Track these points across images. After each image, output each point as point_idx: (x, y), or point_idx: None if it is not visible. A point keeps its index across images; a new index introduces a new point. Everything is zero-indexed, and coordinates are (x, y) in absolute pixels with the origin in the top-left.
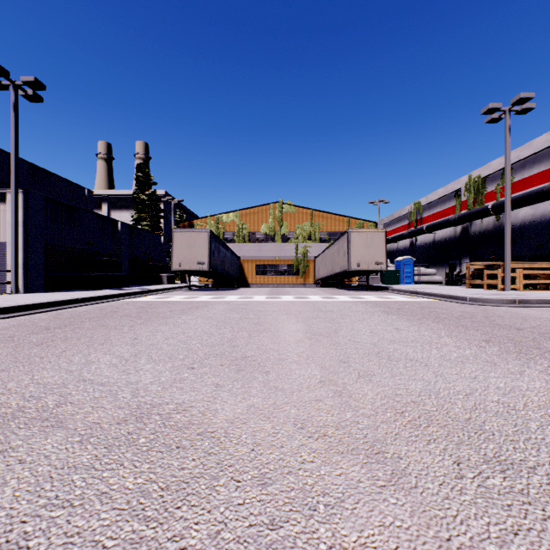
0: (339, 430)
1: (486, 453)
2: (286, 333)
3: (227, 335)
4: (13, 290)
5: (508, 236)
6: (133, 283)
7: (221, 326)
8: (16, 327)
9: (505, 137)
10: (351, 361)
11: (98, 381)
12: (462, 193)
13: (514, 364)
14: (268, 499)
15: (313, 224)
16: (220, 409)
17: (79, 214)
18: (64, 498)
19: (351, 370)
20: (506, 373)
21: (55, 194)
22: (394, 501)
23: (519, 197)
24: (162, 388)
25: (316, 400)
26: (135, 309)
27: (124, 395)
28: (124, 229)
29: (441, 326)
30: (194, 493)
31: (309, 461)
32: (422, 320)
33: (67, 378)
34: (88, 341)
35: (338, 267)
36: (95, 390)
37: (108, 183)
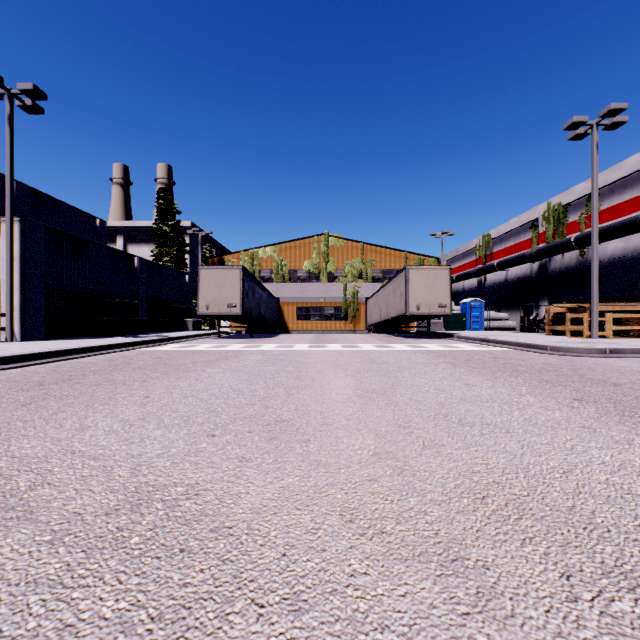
0: (400, 525)
1: (604, 560)
2: (332, 390)
3: (259, 392)
4: (8, 337)
5: (595, 274)
6: (153, 329)
7: (253, 382)
8: (3, 383)
9: (592, 157)
10: (413, 426)
11: (90, 453)
12: (540, 224)
13: (618, 431)
14: (302, 637)
15: (364, 260)
16: (244, 493)
17: (88, 247)
18: (10, 634)
19: (413, 439)
20: (611, 442)
21: (61, 225)
22: (483, 639)
23: (607, 227)
24: (171, 464)
25: (370, 481)
26: (151, 360)
27: (120, 473)
28: (141, 265)
29: (520, 381)
30: (197, 626)
31: (361, 572)
32: (497, 373)
33: (52, 449)
34: (88, 400)
35: (394, 311)
36: (85, 466)
37: (125, 212)
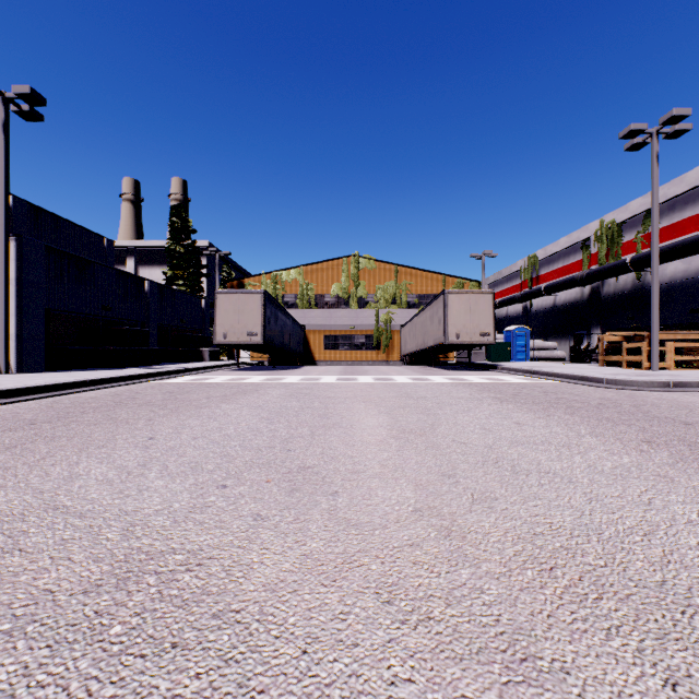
0: (451, 608)
1: None
2: (364, 430)
3: (280, 433)
4: (2, 368)
5: (655, 298)
6: (165, 359)
7: (273, 420)
8: None
9: (652, 168)
10: (459, 474)
11: (76, 509)
12: (592, 244)
13: None
14: None
15: (398, 284)
16: (257, 563)
17: (92, 269)
18: None
19: (460, 490)
20: (694, 495)
21: (64, 245)
22: None
23: (667, 247)
24: (172, 523)
25: (411, 546)
26: (160, 395)
27: (109, 536)
28: (152, 289)
29: (577, 419)
30: None
31: (404, 678)
32: (549, 410)
33: (31, 504)
34: (83, 442)
35: (431, 339)
36: (67, 526)
37: (136, 232)
